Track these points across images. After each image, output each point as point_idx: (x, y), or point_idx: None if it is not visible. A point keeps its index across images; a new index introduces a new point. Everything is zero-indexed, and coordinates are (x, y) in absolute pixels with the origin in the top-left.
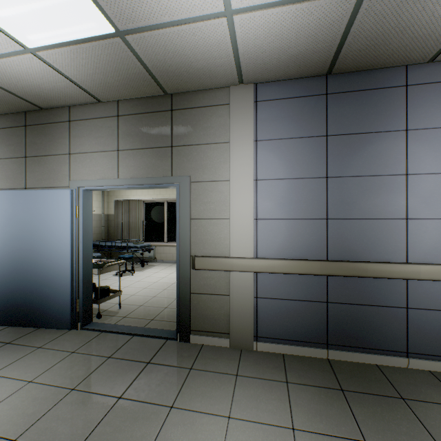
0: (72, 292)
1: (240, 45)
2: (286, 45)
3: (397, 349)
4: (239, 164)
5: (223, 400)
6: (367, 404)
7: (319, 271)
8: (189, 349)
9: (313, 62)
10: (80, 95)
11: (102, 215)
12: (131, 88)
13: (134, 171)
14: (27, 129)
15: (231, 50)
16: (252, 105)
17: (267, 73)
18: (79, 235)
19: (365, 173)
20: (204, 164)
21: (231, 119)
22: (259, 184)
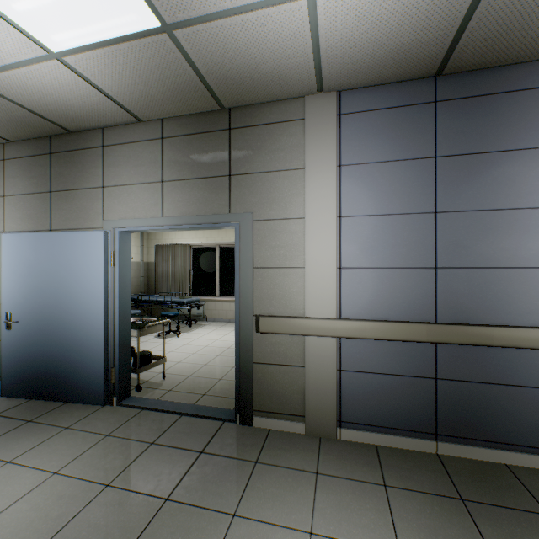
0: (105, 359)
1: (322, 38)
2: (384, 35)
3: (535, 444)
4: (317, 196)
5: (301, 508)
6: (500, 521)
7: (425, 337)
8: (252, 435)
9: (418, 58)
10: (116, 113)
11: (141, 263)
12: (179, 102)
13: (182, 208)
14: (53, 157)
15: (310, 46)
16: (334, 119)
17: (356, 76)
18: (115, 288)
19: (489, 206)
20: (271, 197)
21: (307, 138)
22: (343, 222)
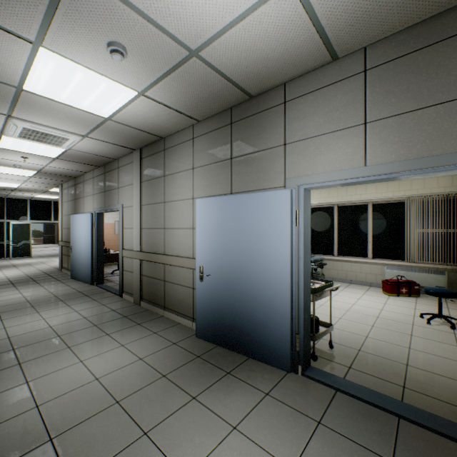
0: (290, 323)
1: None
2: None
3: None
4: None
5: None
6: None
7: None
8: None
9: None
10: (311, 55)
11: None
12: (413, 4)
13: (397, 151)
14: (233, 126)
15: None
16: None
17: None
18: (298, 249)
19: None
20: None
21: None
22: None
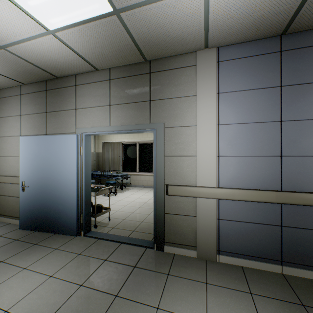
0: (77, 209)
1: (211, 14)
2: (251, 9)
3: None
4: (204, 112)
5: (199, 306)
6: None
7: (274, 200)
8: (164, 257)
9: (271, 24)
10: (83, 65)
11: (94, 153)
12: (120, 57)
13: (121, 120)
14: (47, 92)
15: (202, 19)
16: (215, 64)
17: (229, 37)
18: (82, 167)
19: None
20: (175, 113)
21: (198, 77)
22: (220, 128)
